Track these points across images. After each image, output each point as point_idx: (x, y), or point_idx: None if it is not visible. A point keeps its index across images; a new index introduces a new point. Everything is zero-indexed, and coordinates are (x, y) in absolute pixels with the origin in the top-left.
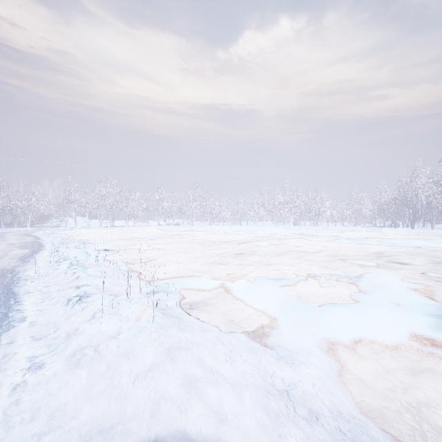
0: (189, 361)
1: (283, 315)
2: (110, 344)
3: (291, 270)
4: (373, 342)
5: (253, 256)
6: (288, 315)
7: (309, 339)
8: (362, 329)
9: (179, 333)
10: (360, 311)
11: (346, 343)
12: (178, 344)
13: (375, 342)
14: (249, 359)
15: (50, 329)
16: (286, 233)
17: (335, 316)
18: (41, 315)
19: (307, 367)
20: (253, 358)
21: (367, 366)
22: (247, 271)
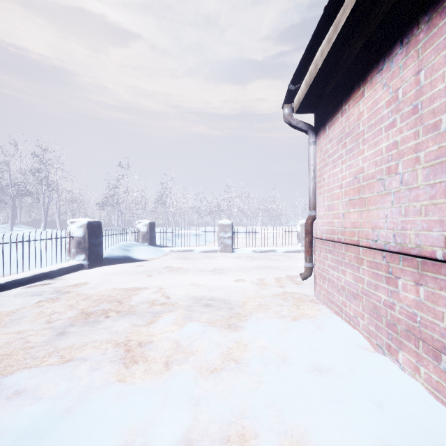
0: None
1: None
2: None
3: None
4: None
5: None
6: None
7: None
8: None
9: None
10: None
11: None
12: None
13: None
14: None
15: None
16: None
17: None
18: None
19: None
20: None
21: None
22: None
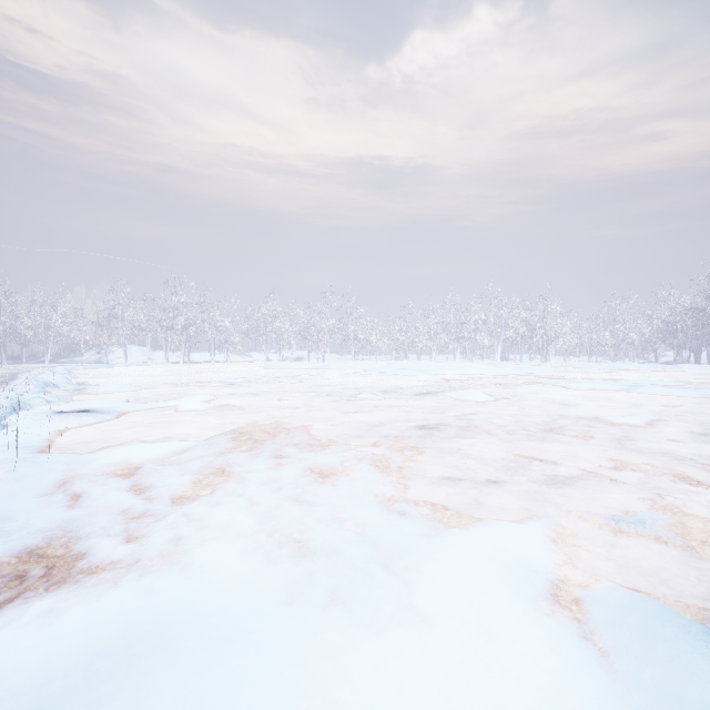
0: None
1: None
2: None
3: (697, 525)
4: None
5: (473, 435)
6: None
7: None
8: None
9: None
10: None
11: None
12: None
13: None
14: None
15: None
16: (502, 374)
17: None
18: None
19: None
20: None
21: None
22: (514, 543)
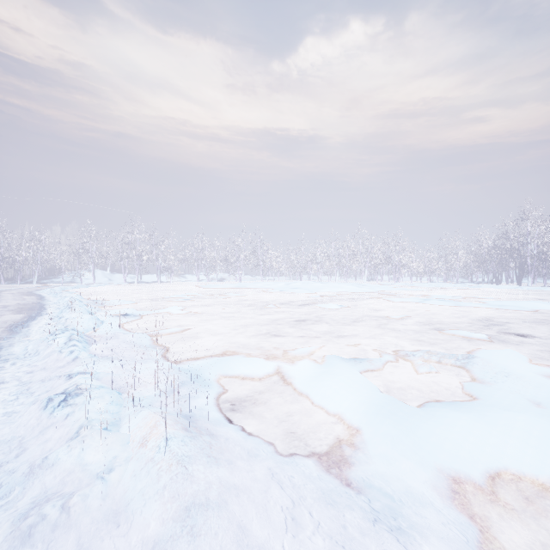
0: (221, 535)
1: (371, 424)
2: (91, 492)
3: (373, 345)
4: (520, 477)
5: (319, 324)
6: (379, 426)
7: (417, 472)
8: (497, 453)
9: (209, 471)
10: (487, 418)
11: (477, 480)
12: (204, 498)
13: (522, 477)
14: (325, 522)
15: (10, 451)
16: (359, 292)
17: (453, 429)
18: (7, 424)
19: (425, 538)
20: (331, 520)
21: (521, 529)
22: (312, 347)
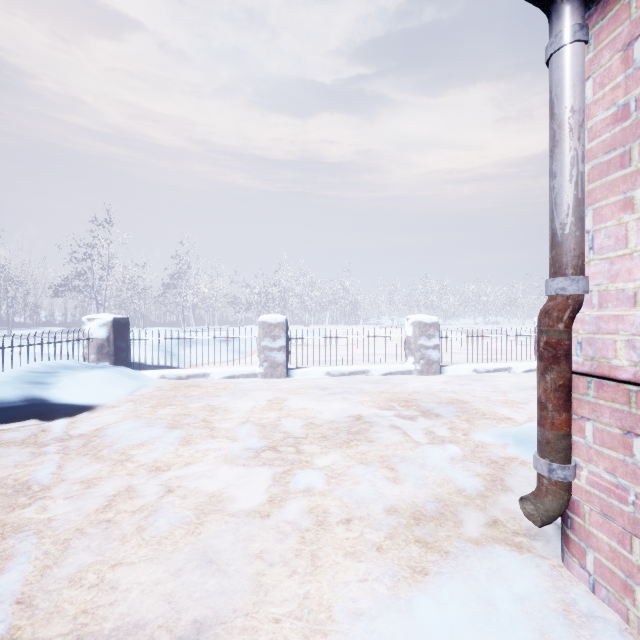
0: None
1: None
2: None
3: None
4: None
5: None
6: None
7: None
8: None
9: None
10: None
11: None
12: None
13: None
14: None
15: None
16: None
17: None
18: None
19: None
20: None
21: None
22: None
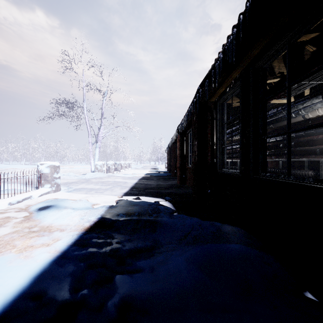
0: None
1: None
2: None
3: None
4: None
5: None
6: None
7: None
8: None
9: None
10: None
11: None
12: None
13: None
14: None
15: None
16: (29, 167)
17: None
18: None
19: None
20: None
21: None
22: None
